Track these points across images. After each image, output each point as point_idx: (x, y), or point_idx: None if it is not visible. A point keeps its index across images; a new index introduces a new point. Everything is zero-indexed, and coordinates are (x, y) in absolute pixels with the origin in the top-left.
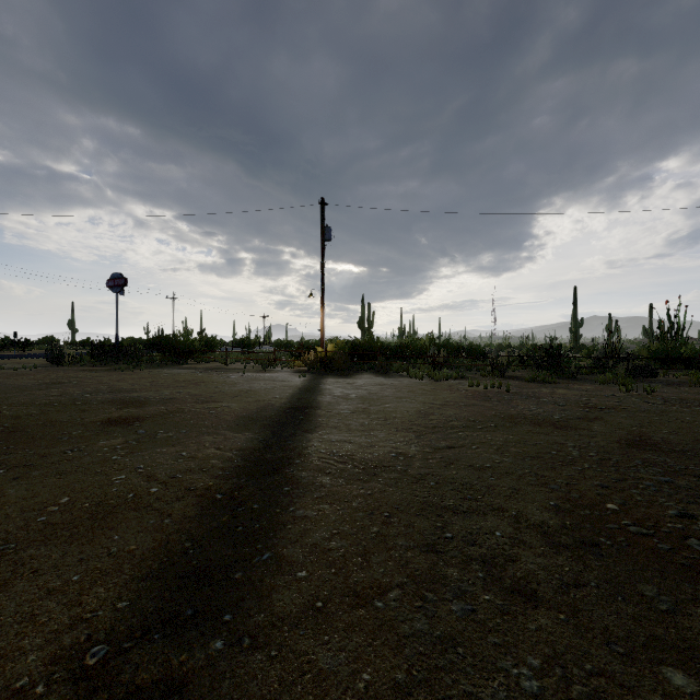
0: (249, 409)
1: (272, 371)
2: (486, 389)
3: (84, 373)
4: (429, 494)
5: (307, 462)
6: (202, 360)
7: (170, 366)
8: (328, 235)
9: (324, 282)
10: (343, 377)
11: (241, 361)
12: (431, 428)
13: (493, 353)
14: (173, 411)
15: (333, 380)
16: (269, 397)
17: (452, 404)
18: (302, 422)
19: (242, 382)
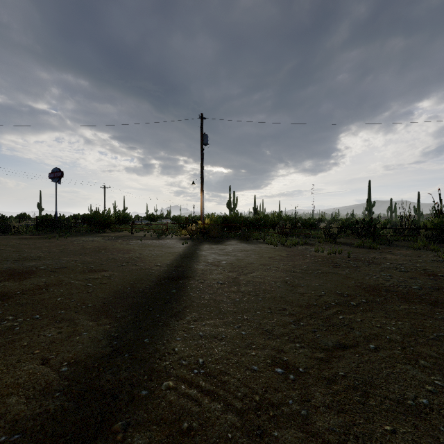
0: (128, 280)
1: (164, 238)
2: (330, 255)
3: (17, 241)
4: None
5: (158, 393)
6: (117, 230)
7: (90, 235)
8: (206, 140)
9: (202, 174)
10: (216, 244)
11: (143, 230)
12: (305, 307)
13: (326, 225)
14: (50, 284)
15: (208, 246)
16: (151, 265)
17: (310, 271)
18: (172, 299)
19: (136, 248)
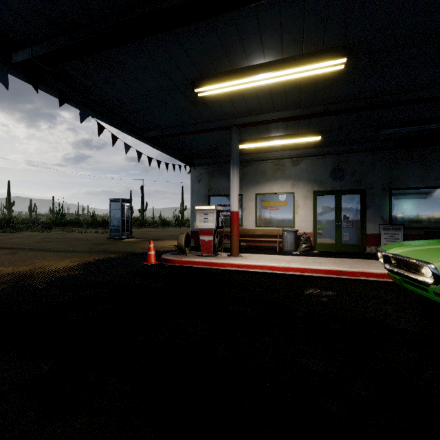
0: None
1: None
2: None
3: None
4: (12, 243)
5: None
6: None
7: None
8: None
9: None
10: None
11: None
12: None
13: None
14: None
15: None
16: None
17: None
18: None
19: None
